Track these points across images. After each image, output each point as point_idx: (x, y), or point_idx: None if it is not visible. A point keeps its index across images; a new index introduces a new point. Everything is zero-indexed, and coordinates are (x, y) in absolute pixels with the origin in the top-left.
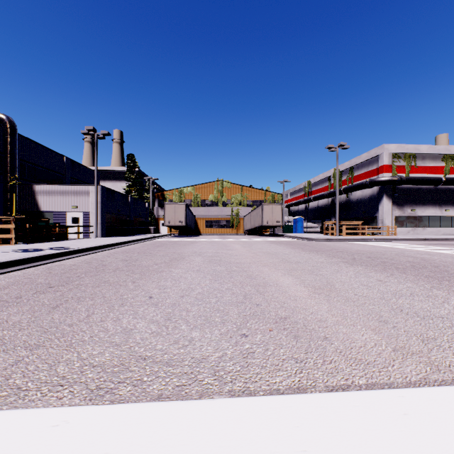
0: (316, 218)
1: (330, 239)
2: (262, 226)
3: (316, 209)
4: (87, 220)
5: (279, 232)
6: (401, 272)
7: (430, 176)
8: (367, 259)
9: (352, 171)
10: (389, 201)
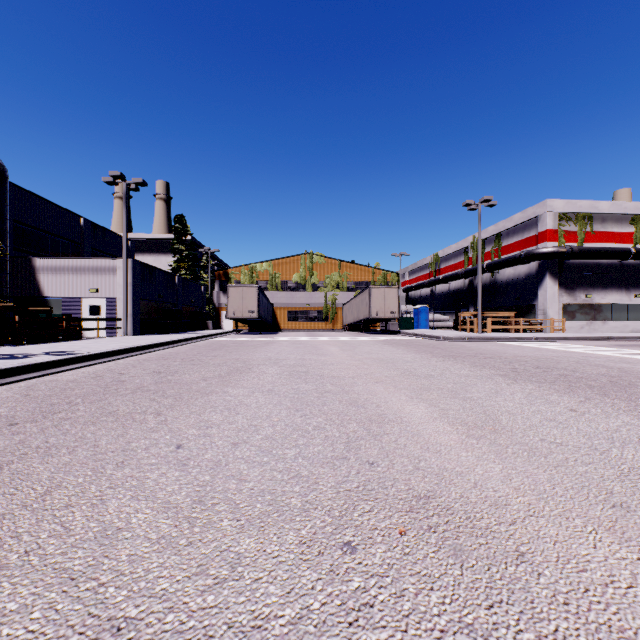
0: (446, 308)
1: (470, 338)
2: (369, 319)
3: (447, 295)
4: (112, 311)
5: (393, 327)
6: (599, 393)
7: (613, 246)
8: (535, 371)
9: (500, 239)
10: (554, 283)
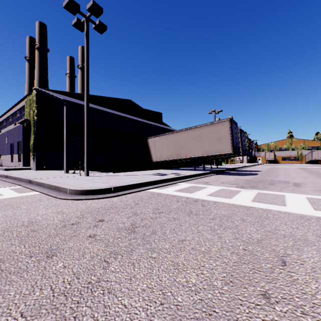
0: None
1: None
2: (312, 160)
3: None
4: (242, 158)
5: None
6: None
7: None
8: None
9: None
10: None
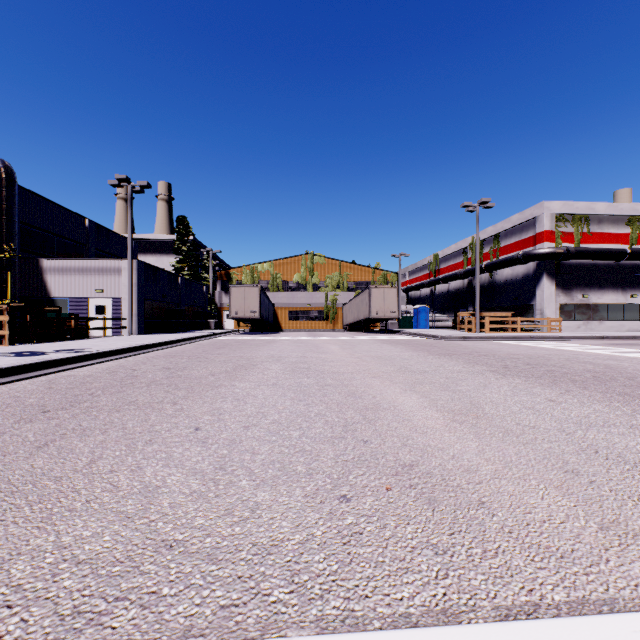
0: (445, 308)
1: (467, 337)
2: (369, 319)
3: (446, 295)
4: (118, 310)
5: (393, 327)
6: (580, 386)
7: (609, 247)
8: (525, 367)
9: (498, 240)
10: (551, 283)
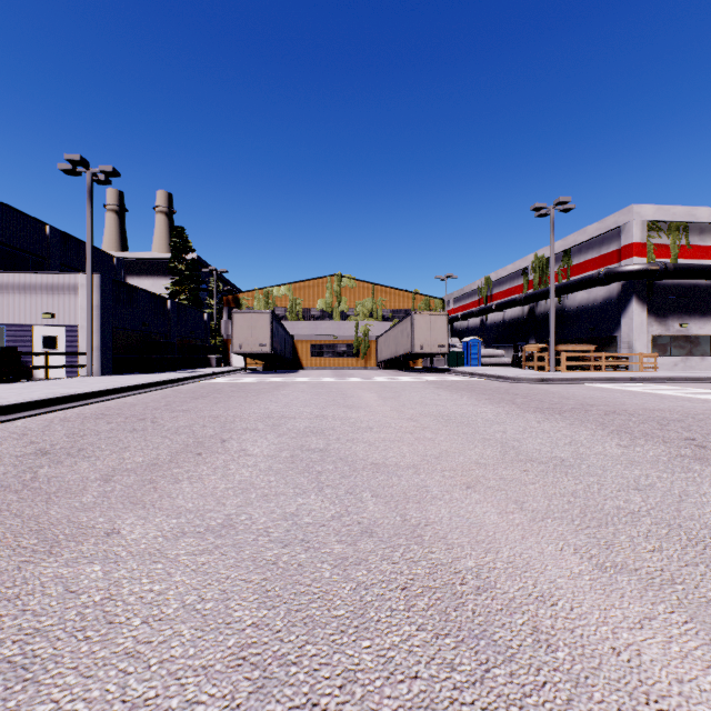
0: (500, 341)
1: (547, 379)
2: (410, 354)
3: (501, 325)
4: (74, 343)
5: (439, 364)
6: None
7: None
8: None
9: (569, 257)
10: (643, 309)
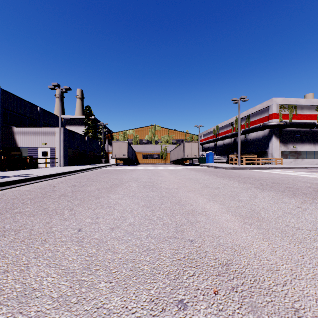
0: (222, 153)
1: (235, 168)
2: (183, 158)
3: (222, 146)
4: (53, 154)
5: (195, 162)
6: (310, 197)
7: (306, 121)
8: (272, 185)
9: (249, 118)
10: (277, 140)
